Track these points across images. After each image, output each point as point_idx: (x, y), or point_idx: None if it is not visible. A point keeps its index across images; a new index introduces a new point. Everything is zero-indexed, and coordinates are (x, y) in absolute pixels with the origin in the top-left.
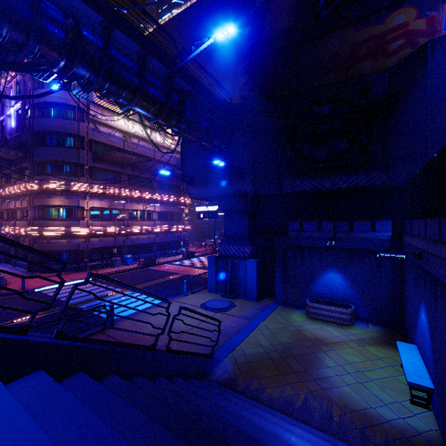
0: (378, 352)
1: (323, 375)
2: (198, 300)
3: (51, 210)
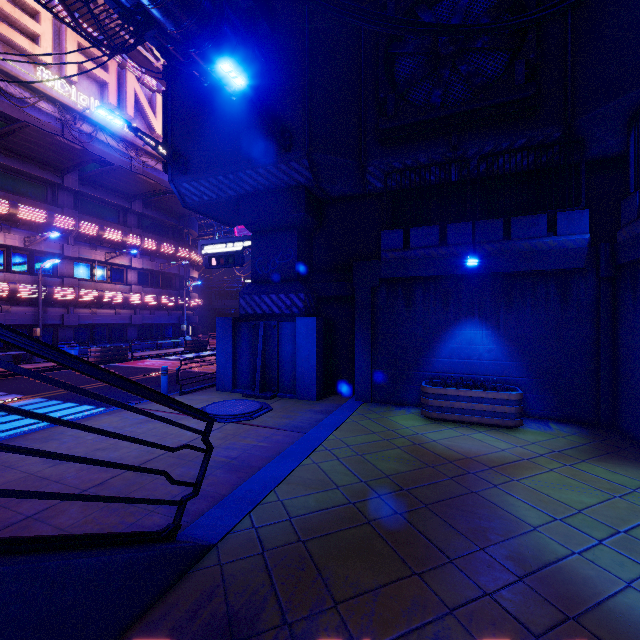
0: (616, 475)
1: (535, 557)
2: (191, 403)
3: None
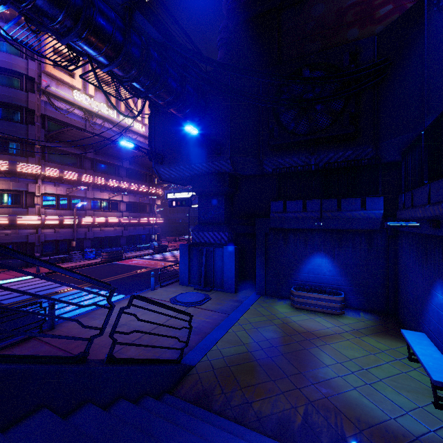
0: (378, 343)
1: (322, 377)
2: (167, 293)
3: None
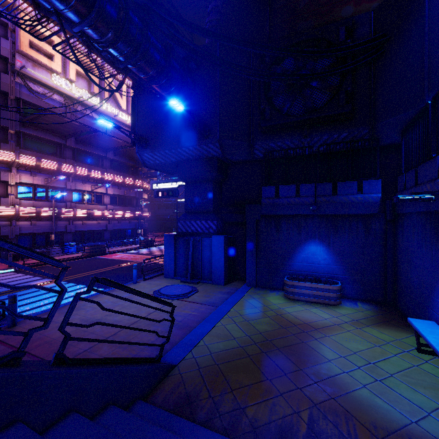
0: (382, 334)
1: (325, 374)
2: (151, 286)
3: None
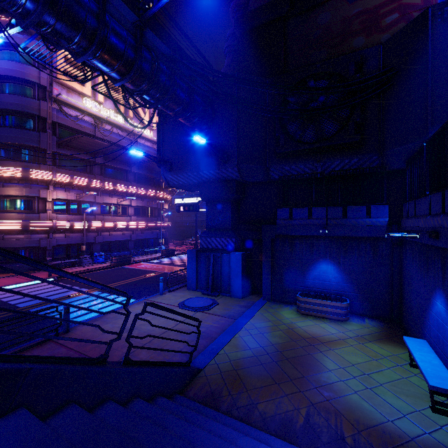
0: (381, 349)
1: (324, 381)
2: (176, 298)
3: (6, 200)
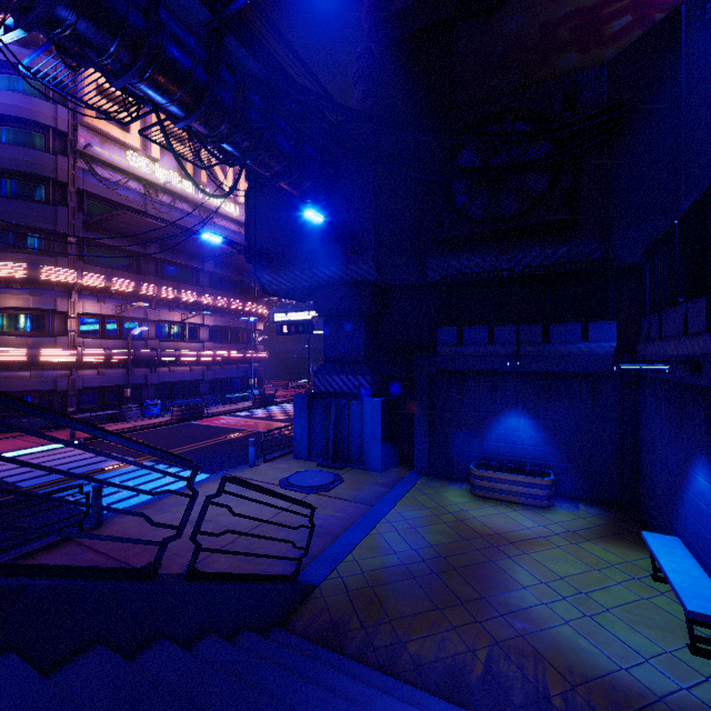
0: (607, 553)
1: (515, 604)
2: (275, 472)
3: (1, 316)
